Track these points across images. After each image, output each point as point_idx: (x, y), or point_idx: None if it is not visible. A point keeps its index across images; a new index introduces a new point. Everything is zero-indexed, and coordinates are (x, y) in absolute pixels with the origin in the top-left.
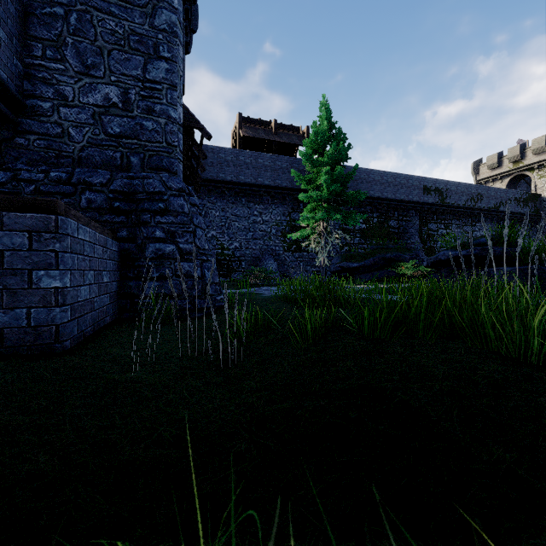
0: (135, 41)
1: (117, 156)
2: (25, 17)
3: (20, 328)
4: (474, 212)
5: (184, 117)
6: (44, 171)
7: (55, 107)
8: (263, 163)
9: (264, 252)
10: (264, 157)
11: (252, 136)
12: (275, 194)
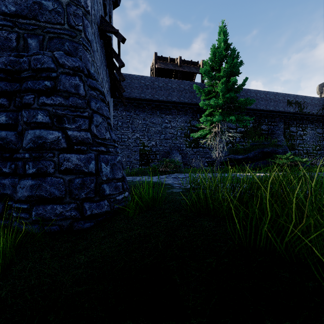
0: None
1: (12, 37)
2: None
3: None
4: None
5: (102, 24)
6: None
7: None
8: (171, 86)
9: (172, 148)
10: (172, 82)
11: (164, 68)
12: (180, 108)
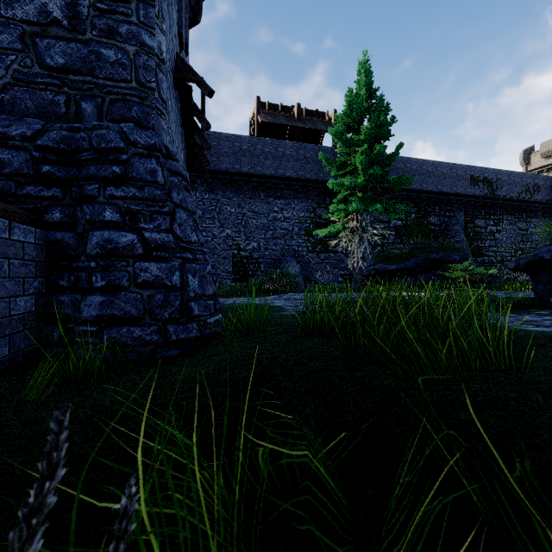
0: None
1: (60, 100)
2: None
3: None
4: (530, 206)
5: (178, 68)
6: None
7: None
8: (284, 152)
9: (285, 253)
10: (285, 145)
11: (272, 122)
12: (298, 188)
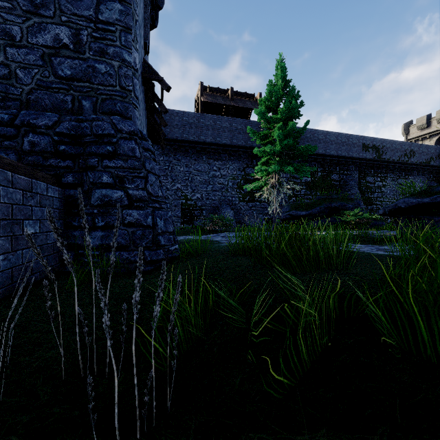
0: None
1: (68, 99)
2: None
3: None
4: (407, 167)
5: (144, 70)
6: None
7: (1, 47)
8: (221, 125)
9: (222, 202)
10: (222, 119)
11: (212, 102)
12: (232, 152)
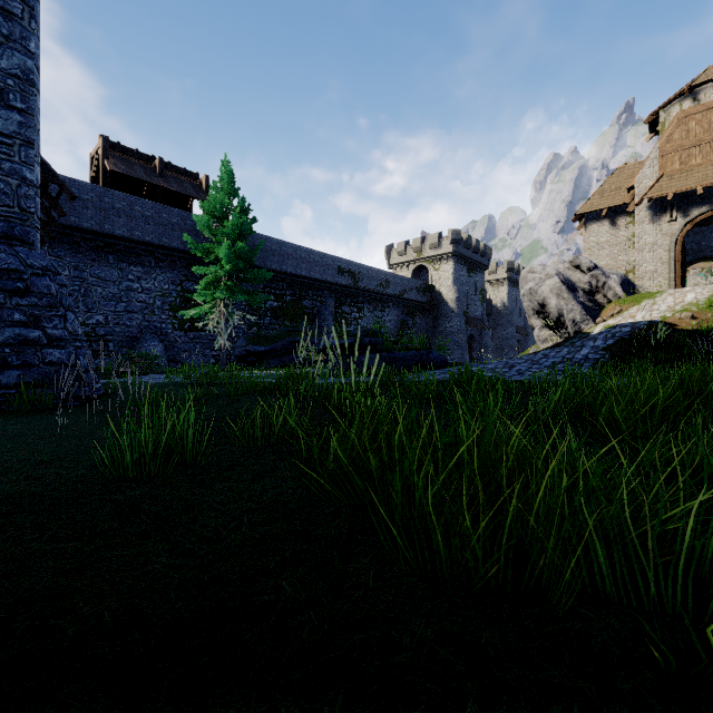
0: None
1: None
2: None
3: None
4: (383, 298)
5: None
6: None
7: None
8: (142, 212)
9: (143, 329)
10: (144, 204)
11: (126, 174)
12: (162, 256)
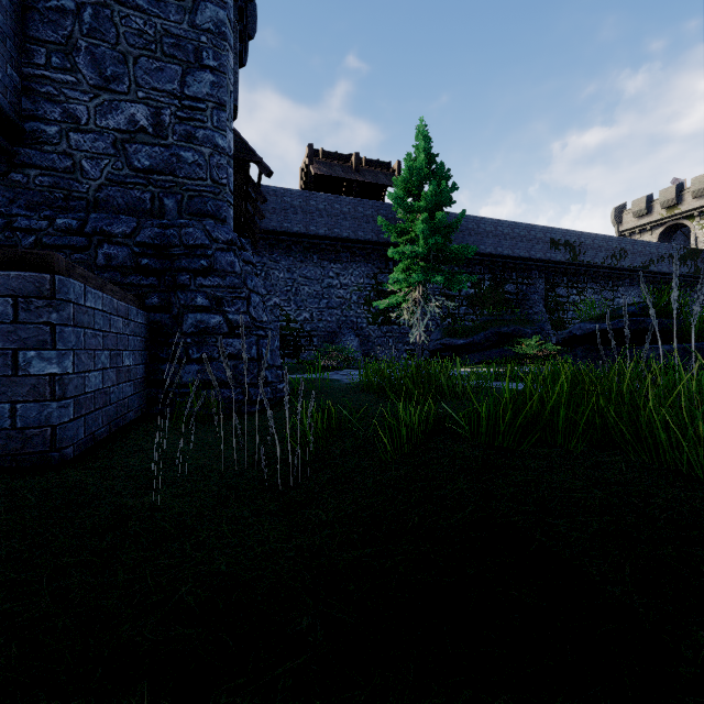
0: (170, 45)
1: (146, 198)
2: (23, 12)
3: (2, 431)
4: (616, 273)
5: (236, 147)
6: (49, 218)
7: (63, 132)
8: (340, 209)
9: (342, 325)
10: (342, 201)
11: (327, 175)
12: (357, 250)
